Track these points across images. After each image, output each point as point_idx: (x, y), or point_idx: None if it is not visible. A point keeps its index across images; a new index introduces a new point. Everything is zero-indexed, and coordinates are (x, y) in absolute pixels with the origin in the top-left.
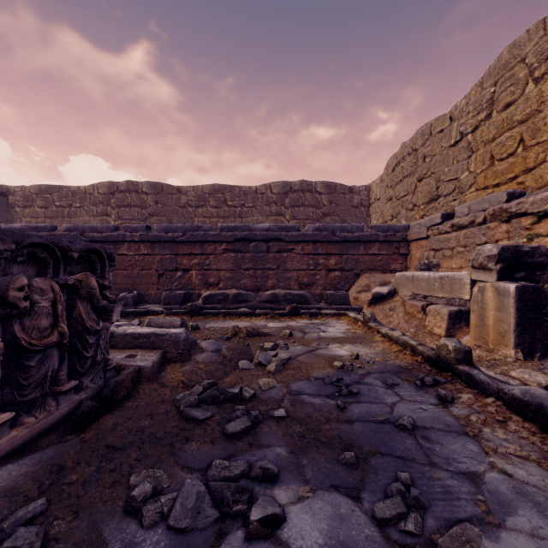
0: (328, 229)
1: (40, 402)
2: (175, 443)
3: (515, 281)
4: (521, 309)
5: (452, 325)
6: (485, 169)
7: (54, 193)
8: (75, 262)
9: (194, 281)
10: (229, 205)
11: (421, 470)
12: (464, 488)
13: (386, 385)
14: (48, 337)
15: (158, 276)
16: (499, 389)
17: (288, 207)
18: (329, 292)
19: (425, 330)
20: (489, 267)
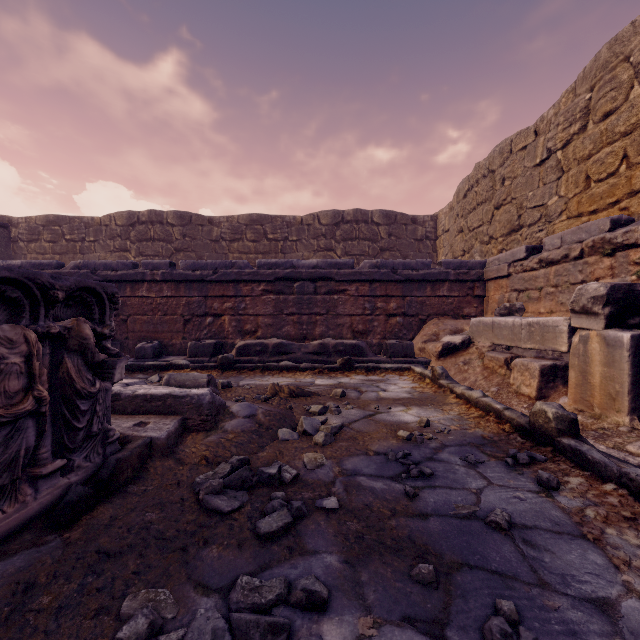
0: (388, 265)
1: (10, 491)
2: (189, 548)
3: (627, 328)
4: (638, 365)
5: (545, 384)
6: (578, 192)
7: (64, 224)
8: (64, 304)
9: (227, 328)
10: (269, 239)
11: (528, 594)
12: (594, 625)
13: (467, 463)
14: (19, 405)
15: (184, 322)
16: (622, 472)
17: (339, 241)
18: (389, 342)
19: (509, 390)
20: (594, 311)
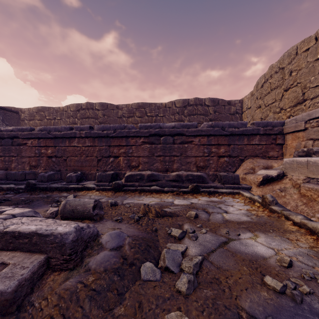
0: (219, 125)
1: None
2: None
3: None
4: None
5: None
6: None
7: (45, 111)
8: None
9: (122, 164)
10: (148, 116)
11: None
12: None
13: None
14: None
15: (97, 161)
16: None
17: (186, 116)
18: (222, 174)
19: None
20: None
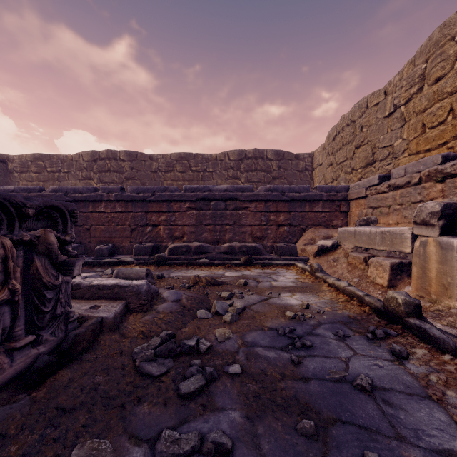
0: (278, 189)
1: None
2: (126, 405)
3: (456, 236)
4: None
5: (394, 276)
6: (417, 136)
7: (46, 160)
8: (35, 218)
9: (162, 235)
10: (193, 170)
11: (389, 446)
12: None
13: (338, 337)
14: None
15: (131, 230)
16: None
17: (243, 172)
18: (279, 245)
19: (367, 280)
20: (431, 223)
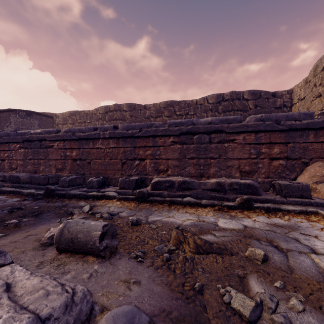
0: (271, 118)
1: None
2: None
3: None
4: None
5: None
6: None
7: (77, 115)
8: None
9: (148, 168)
10: (177, 115)
11: None
12: None
13: None
14: None
15: (122, 164)
16: None
17: (220, 112)
18: (282, 182)
19: None
20: None
